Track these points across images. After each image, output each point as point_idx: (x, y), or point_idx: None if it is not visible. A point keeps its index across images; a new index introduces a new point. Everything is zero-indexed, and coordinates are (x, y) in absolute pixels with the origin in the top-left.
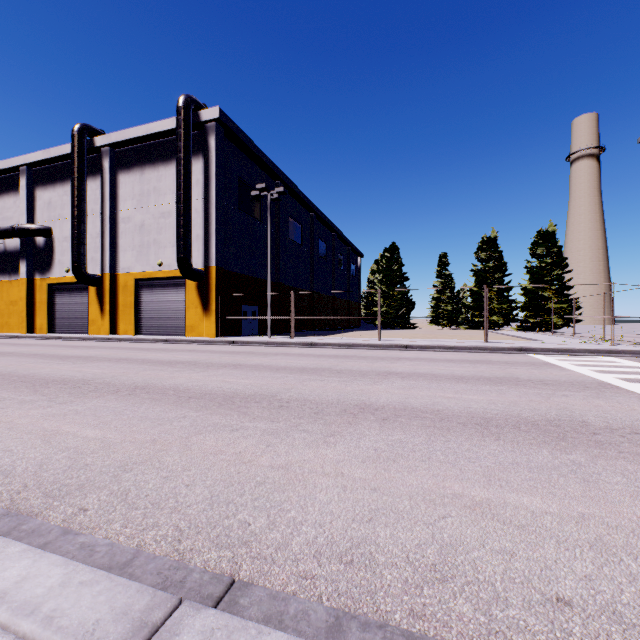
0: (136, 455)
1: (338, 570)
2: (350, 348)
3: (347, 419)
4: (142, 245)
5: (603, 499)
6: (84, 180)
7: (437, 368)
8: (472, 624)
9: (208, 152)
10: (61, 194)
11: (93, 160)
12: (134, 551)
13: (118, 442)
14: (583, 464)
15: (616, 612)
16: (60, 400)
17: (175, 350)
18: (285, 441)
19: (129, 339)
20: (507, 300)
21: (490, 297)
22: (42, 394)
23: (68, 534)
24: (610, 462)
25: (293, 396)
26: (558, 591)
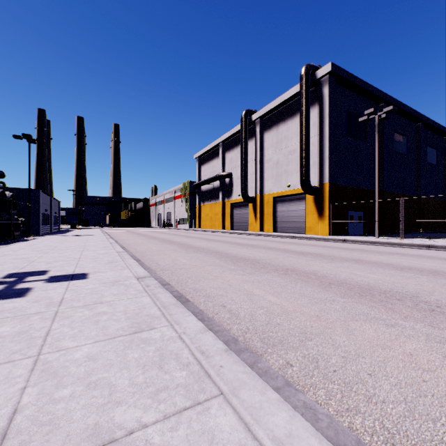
0: (309, 326)
1: None
2: None
3: None
4: (277, 175)
5: None
6: (247, 142)
7: None
8: None
9: (322, 99)
10: (236, 153)
11: (251, 129)
12: (355, 438)
13: (291, 310)
14: None
15: None
16: (247, 271)
17: (301, 244)
18: None
19: (270, 235)
20: None
21: None
22: (238, 266)
23: (290, 386)
24: None
25: (441, 301)
26: None
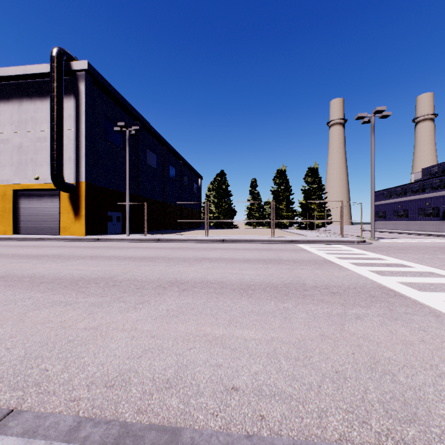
0: None
1: (100, 392)
2: (185, 242)
3: (158, 291)
4: (20, 162)
5: (289, 328)
6: None
7: (236, 254)
8: (174, 411)
9: (78, 94)
10: None
11: None
12: None
13: None
14: (289, 308)
15: (260, 390)
16: None
17: (46, 246)
18: (105, 310)
19: (7, 238)
20: (292, 210)
21: (282, 208)
22: None
23: None
24: (304, 306)
25: (127, 277)
26: (235, 383)
